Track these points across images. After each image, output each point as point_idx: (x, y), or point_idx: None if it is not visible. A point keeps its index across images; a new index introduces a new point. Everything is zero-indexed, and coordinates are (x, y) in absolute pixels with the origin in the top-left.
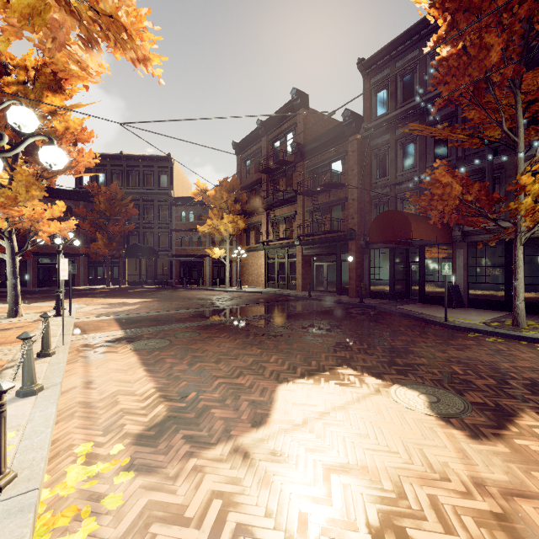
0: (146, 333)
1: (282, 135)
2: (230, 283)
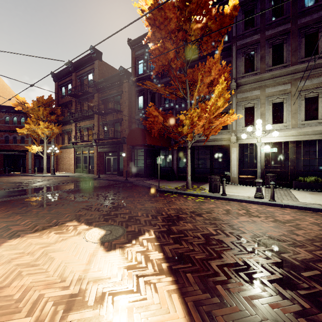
0: None
1: (85, 74)
2: (49, 170)
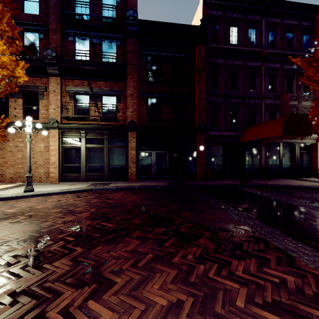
0: None
1: None
2: None
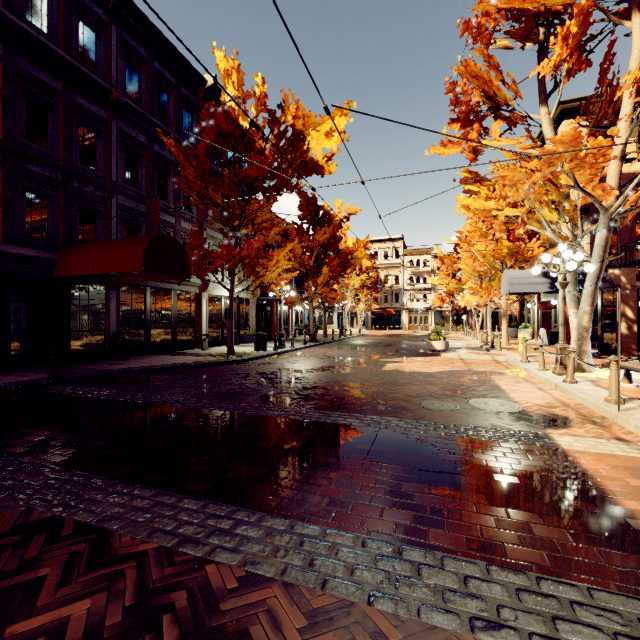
0: (502, 423)
1: None
2: None
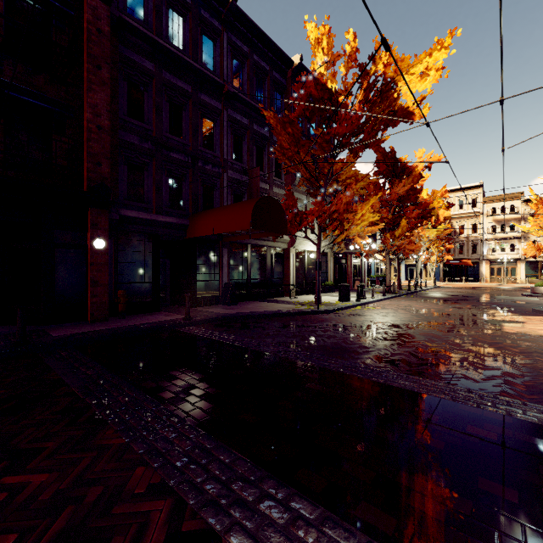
0: None
1: None
2: None
